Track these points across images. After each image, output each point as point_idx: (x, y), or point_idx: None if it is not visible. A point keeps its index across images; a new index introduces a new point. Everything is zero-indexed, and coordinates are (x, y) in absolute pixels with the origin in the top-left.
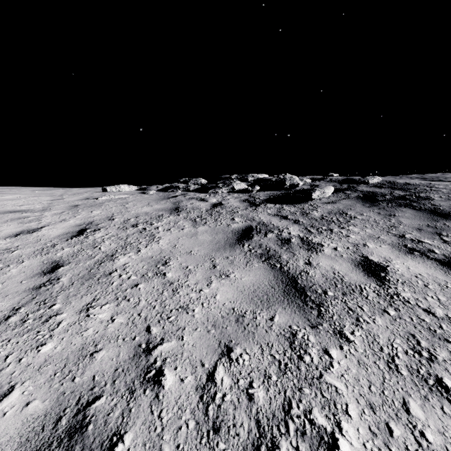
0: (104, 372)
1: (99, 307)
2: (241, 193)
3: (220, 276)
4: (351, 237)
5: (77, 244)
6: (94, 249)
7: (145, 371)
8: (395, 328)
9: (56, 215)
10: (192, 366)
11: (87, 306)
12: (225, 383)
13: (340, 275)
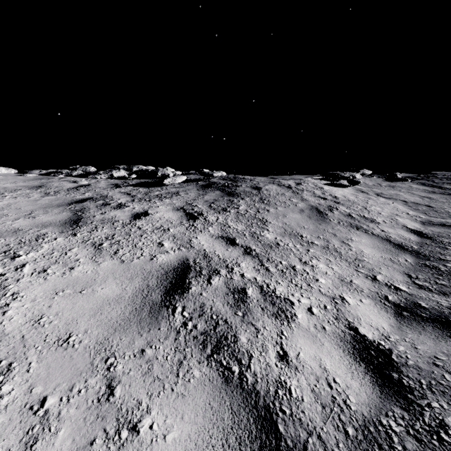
0: None
1: None
2: (119, 179)
3: (29, 218)
4: (156, 204)
5: None
6: None
7: None
8: (110, 232)
9: None
10: None
11: None
12: None
13: (115, 217)
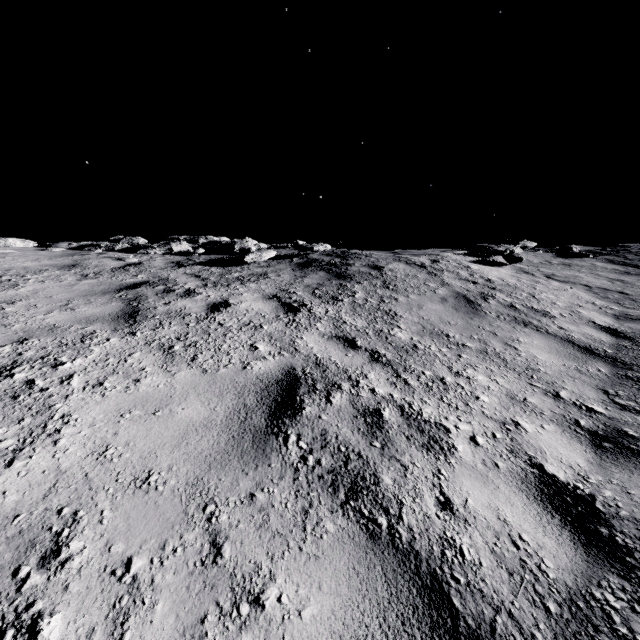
0: None
1: None
2: (180, 255)
3: (66, 310)
4: (238, 290)
5: None
6: None
7: None
8: (181, 330)
9: None
10: None
11: None
12: (6, 351)
13: (184, 309)
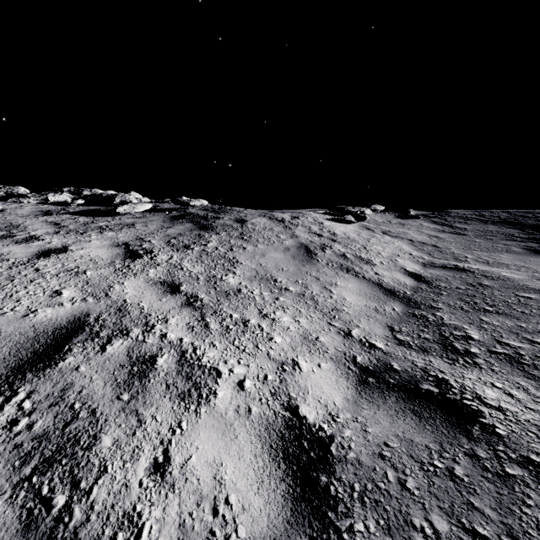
0: None
1: None
2: (56, 205)
3: None
4: (89, 237)
5: None
6: None
7: None
8: None
9: None
10: None
11: None
12: None
13: (7, 254)
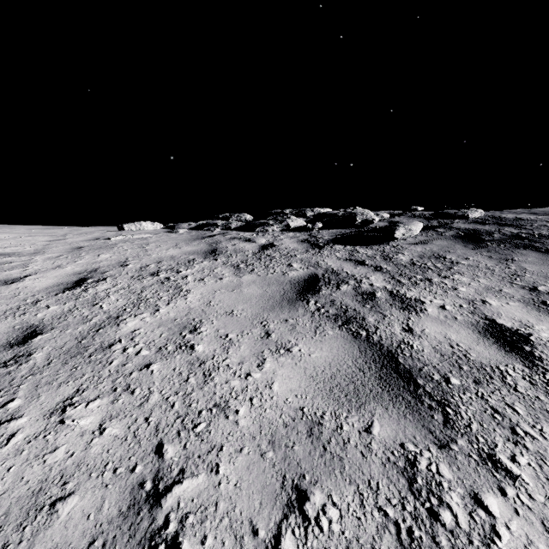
0: (68, 548)
1: (83, 405)
2: (298, 232)
3: (278, 351)
4: (461, 290)
5: (69, 300)
6: (93, 308)
7: (145, 546)
8: None
9: (50, 259)
10: (233, 534)
11: (63, 403)
12: None
13: (462, 349)
